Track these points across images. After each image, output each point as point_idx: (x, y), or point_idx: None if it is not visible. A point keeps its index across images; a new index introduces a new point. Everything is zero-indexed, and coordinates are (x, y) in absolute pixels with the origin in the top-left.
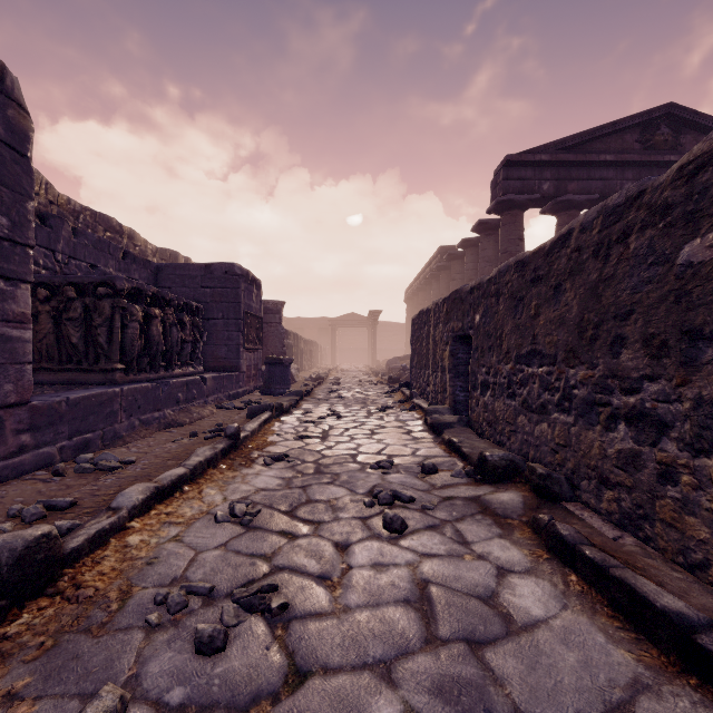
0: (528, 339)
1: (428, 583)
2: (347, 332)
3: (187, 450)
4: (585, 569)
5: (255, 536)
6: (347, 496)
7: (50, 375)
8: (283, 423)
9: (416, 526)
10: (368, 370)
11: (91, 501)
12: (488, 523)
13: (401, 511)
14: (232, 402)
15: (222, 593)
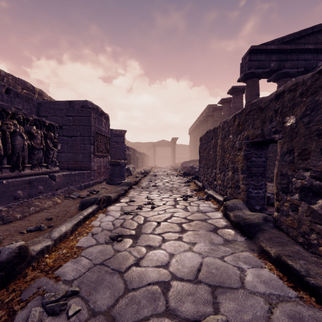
0: None
1: None
2: (160, 149)
3: None
4: None
5: None
6: None
7: None
8: (106, 215)
9: None
10: (171, 167)
11: None
12: None
13: None
14: (77, 193)
15: None
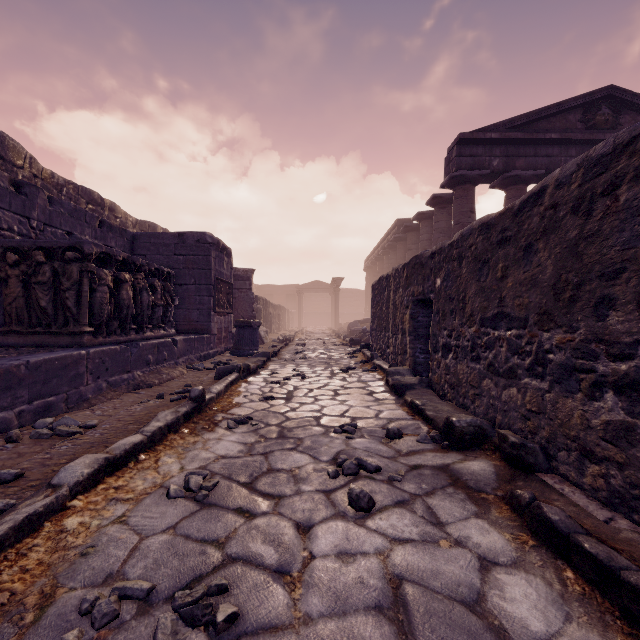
0: (494, 301)
1: (402, 580)
2: (312, 298)
3: (151, 413)
4: (584, 565)
5: (209, 515)
6: (310, 464)
7: (20, 338)
8: (250, 384)
9: (383, 502)
10: (331, 332)
11: (40, 472)
12: (461, 497)
13: (367, 483)
14: (202, 363)
15: (162, 595)
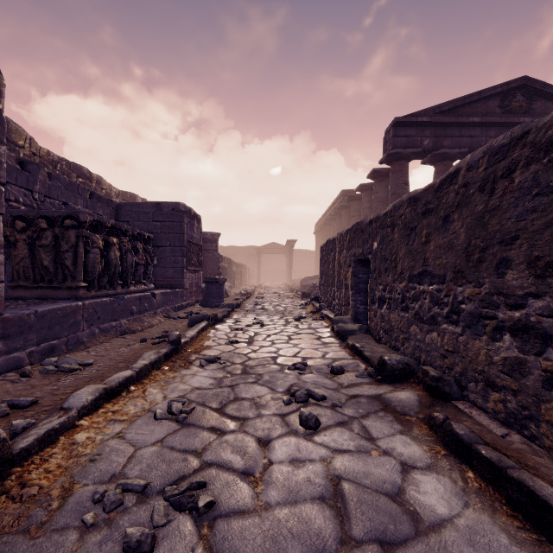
0: (420, 262)
1: (340, 479)
2: (269, 257)
3: (137, 354)
4: (481, 467)
5: (188, 432)
6: (268, 394)
7: (26, 292)
8: (217, 330)
9: (327, 422)
10: (285, 287)
11: (50, 400)
12: (390, 419)
13: (315, 409)
14: (177, 313)
15: (155, 490)
